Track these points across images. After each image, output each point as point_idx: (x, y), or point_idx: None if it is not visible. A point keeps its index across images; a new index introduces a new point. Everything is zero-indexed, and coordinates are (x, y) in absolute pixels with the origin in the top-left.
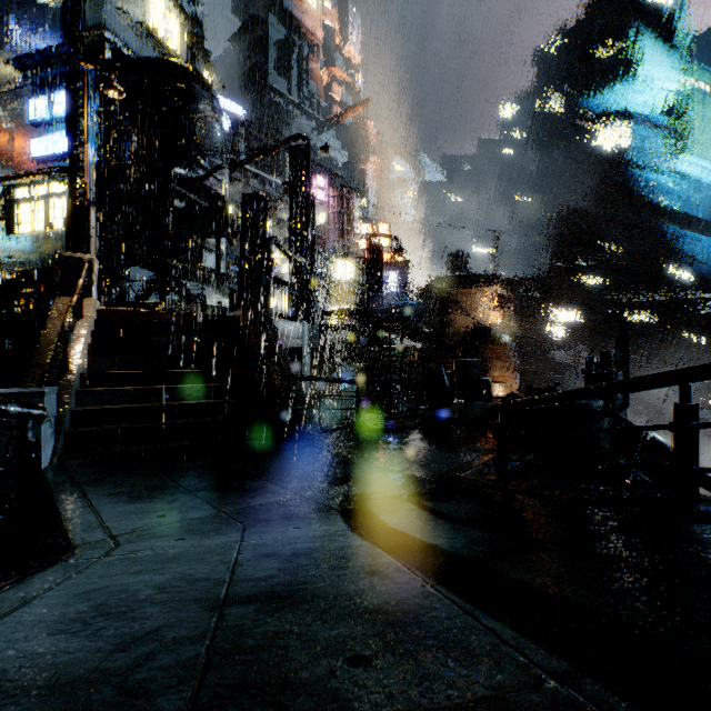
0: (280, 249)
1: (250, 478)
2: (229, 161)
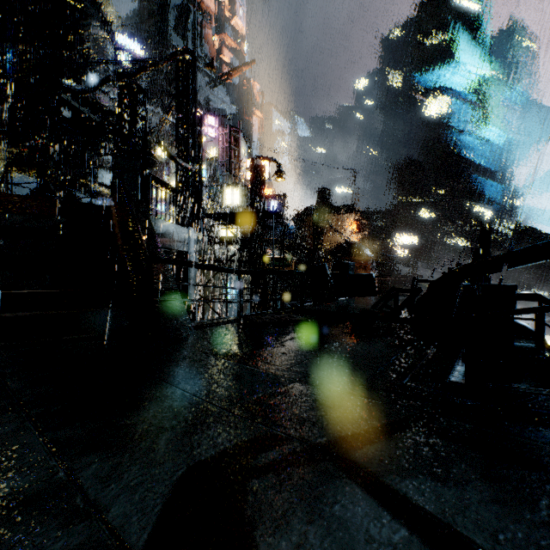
0: (162, 148)
1: (1, 414)
2: (117, 73)
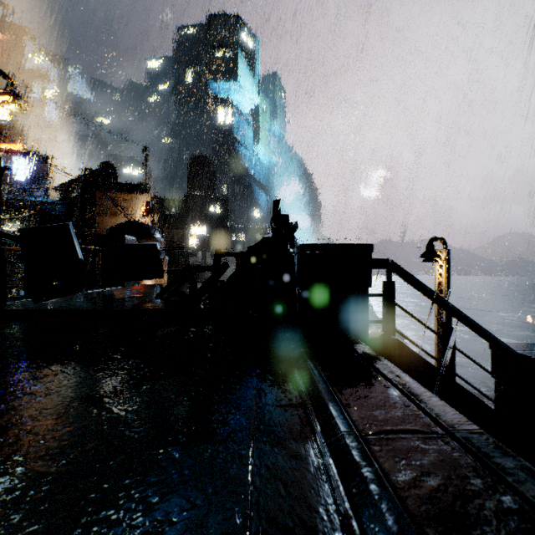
0: None
1: None
2: None
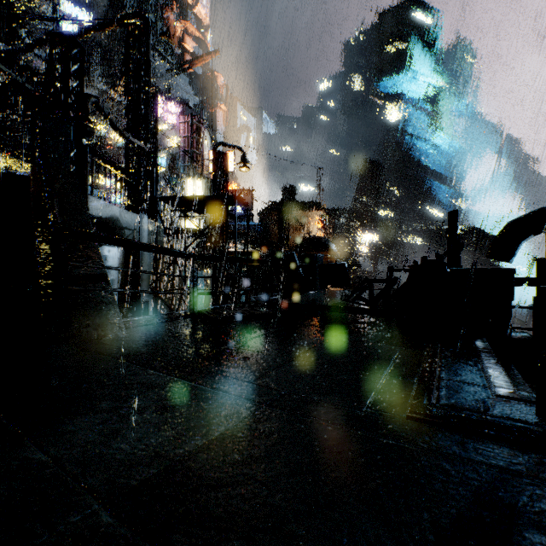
0: (105, 117)
1: None
2: None
